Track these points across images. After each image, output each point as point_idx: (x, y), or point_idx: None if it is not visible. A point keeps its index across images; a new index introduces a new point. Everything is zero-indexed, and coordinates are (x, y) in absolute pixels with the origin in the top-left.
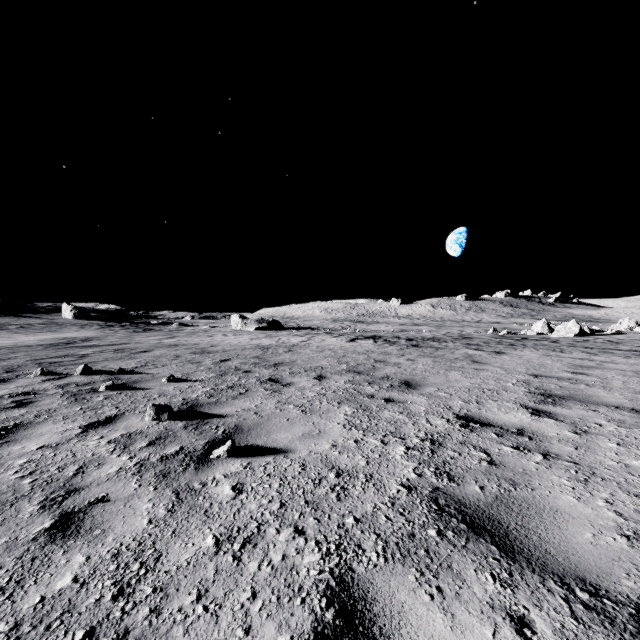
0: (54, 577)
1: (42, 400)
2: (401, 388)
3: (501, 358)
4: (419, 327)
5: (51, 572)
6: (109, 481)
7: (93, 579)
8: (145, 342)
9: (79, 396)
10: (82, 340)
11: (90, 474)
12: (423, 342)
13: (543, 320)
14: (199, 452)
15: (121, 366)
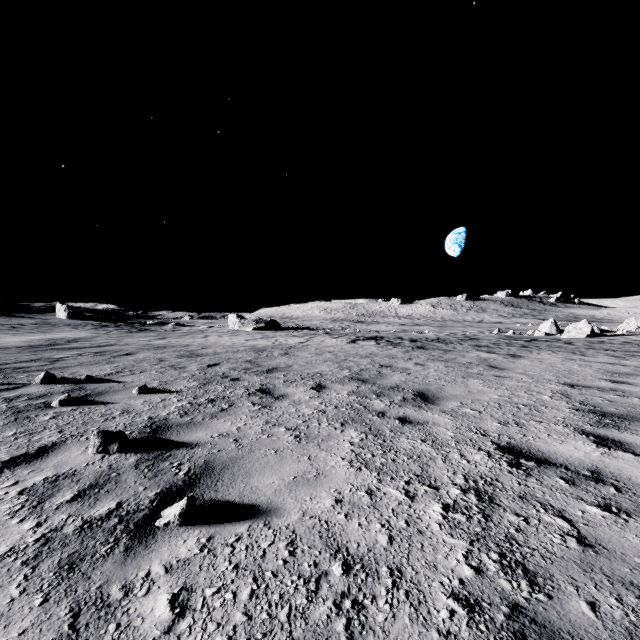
0: None
1: None
2: (416, 402)
3: (520, 362)
4: (420, 327)
5: None
6: None
7: None
8: (133, 344)
9: (22, 414)
10: (67, 341)
11: None
12: (428, 343)
13: (551, 320)
14: (142, 513)
15: (93, 372)
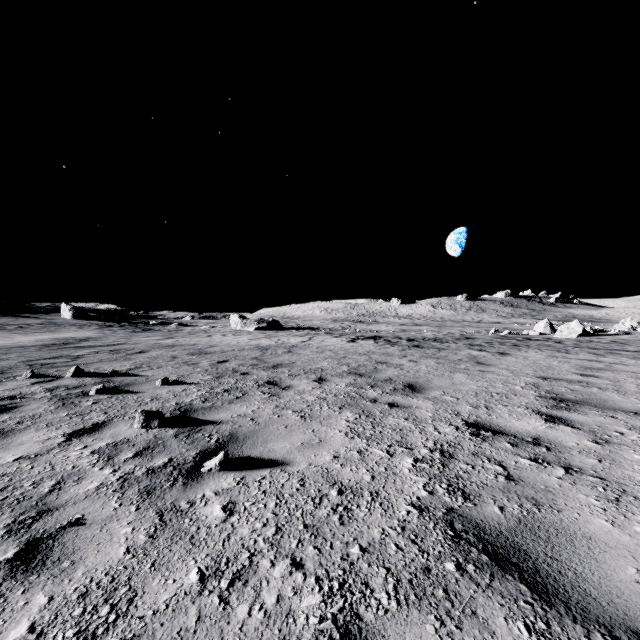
0: (7, 625)
1: (28, 405)
2: (405, 392)
3: (506, 359)
4: (420, 327)
5: (5, 618)
6: (87, 499)
7: (53, 628)
8: (142, 342)
9: (67, 400)
10: (79, 340)
11: (67, 491)
12: (425, 342)
13: (545, 320)
14: (189, 464)
15: (115, 368)
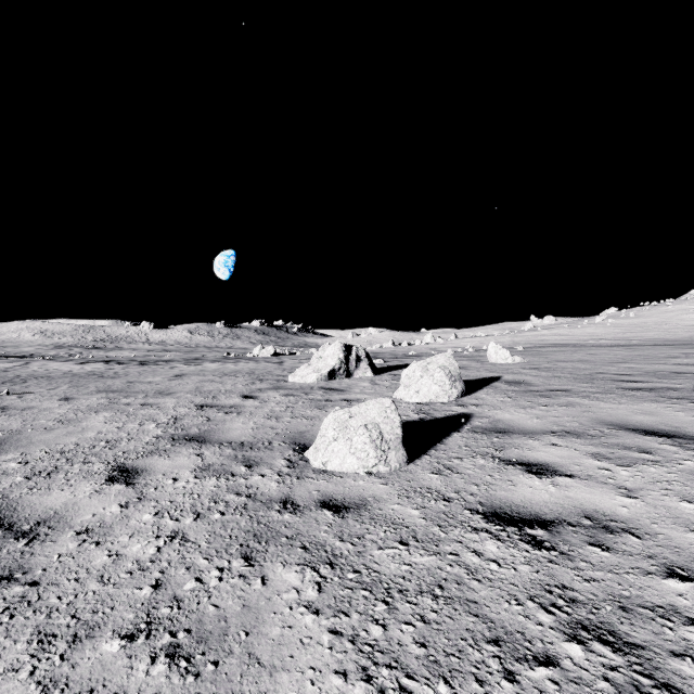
0: None
1: None
2: (108, 378)
3: (192, 367)
4: (167, 353)
5: None
6: None
7: None
8: None
9: None
10: None
11: None
12: (153, 362)
13: (260, 345)
14: None
15: None
